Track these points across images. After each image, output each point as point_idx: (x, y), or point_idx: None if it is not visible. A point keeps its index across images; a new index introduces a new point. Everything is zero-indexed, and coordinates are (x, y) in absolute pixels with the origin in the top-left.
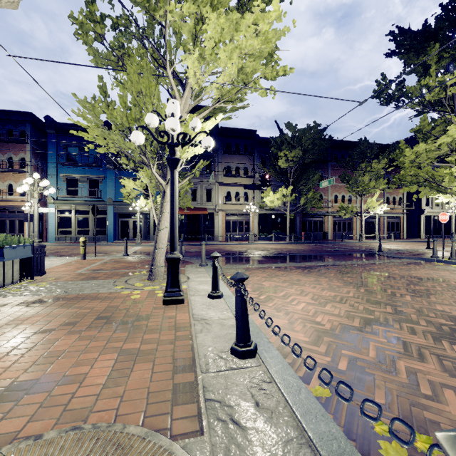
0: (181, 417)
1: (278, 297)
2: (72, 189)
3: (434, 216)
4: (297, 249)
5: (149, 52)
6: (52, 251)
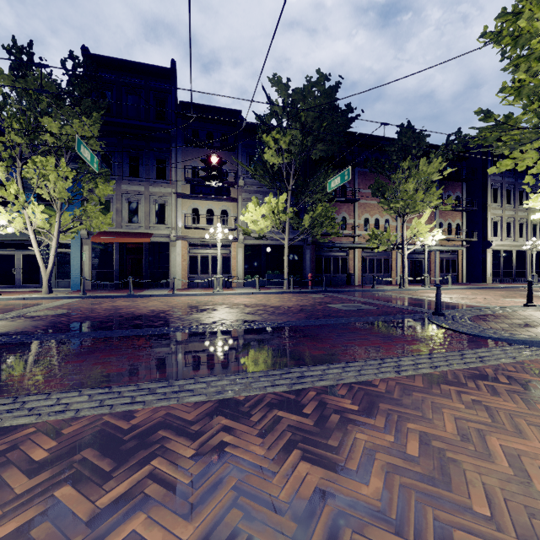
0: None
1: None
2: None
3: (504, 251)
4: (280, 305)
5: None
6: None
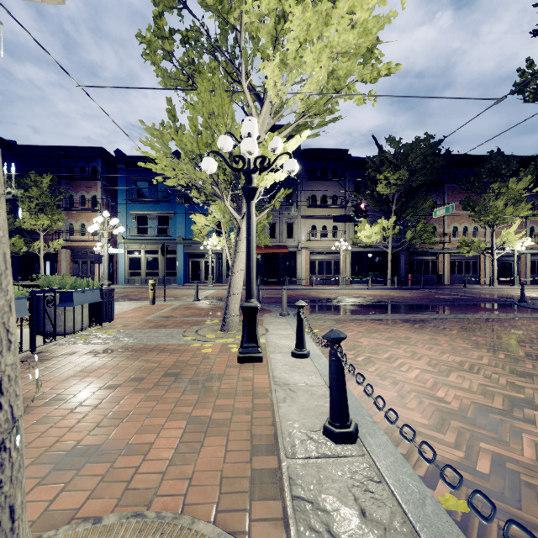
0: (261, 517)
1: (382, 359)
2: (141, 228)
3: None
4: (402, 296)
5: (222, 66)
6: (122, 294)
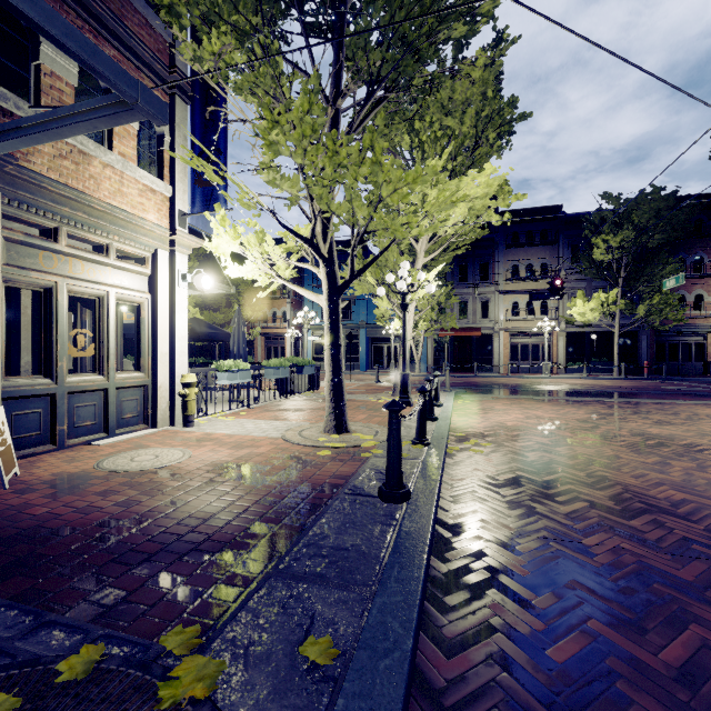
0: None
1: (495, 413)
2: None
3: None
4: (612, 385)
5: None
6: None
